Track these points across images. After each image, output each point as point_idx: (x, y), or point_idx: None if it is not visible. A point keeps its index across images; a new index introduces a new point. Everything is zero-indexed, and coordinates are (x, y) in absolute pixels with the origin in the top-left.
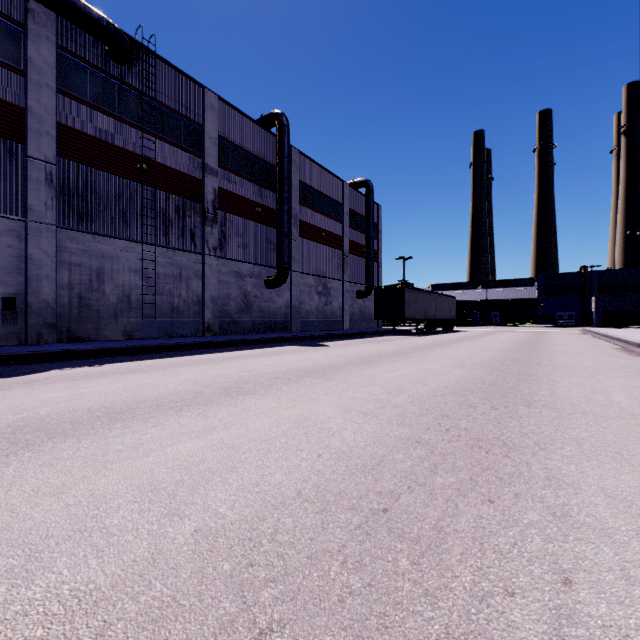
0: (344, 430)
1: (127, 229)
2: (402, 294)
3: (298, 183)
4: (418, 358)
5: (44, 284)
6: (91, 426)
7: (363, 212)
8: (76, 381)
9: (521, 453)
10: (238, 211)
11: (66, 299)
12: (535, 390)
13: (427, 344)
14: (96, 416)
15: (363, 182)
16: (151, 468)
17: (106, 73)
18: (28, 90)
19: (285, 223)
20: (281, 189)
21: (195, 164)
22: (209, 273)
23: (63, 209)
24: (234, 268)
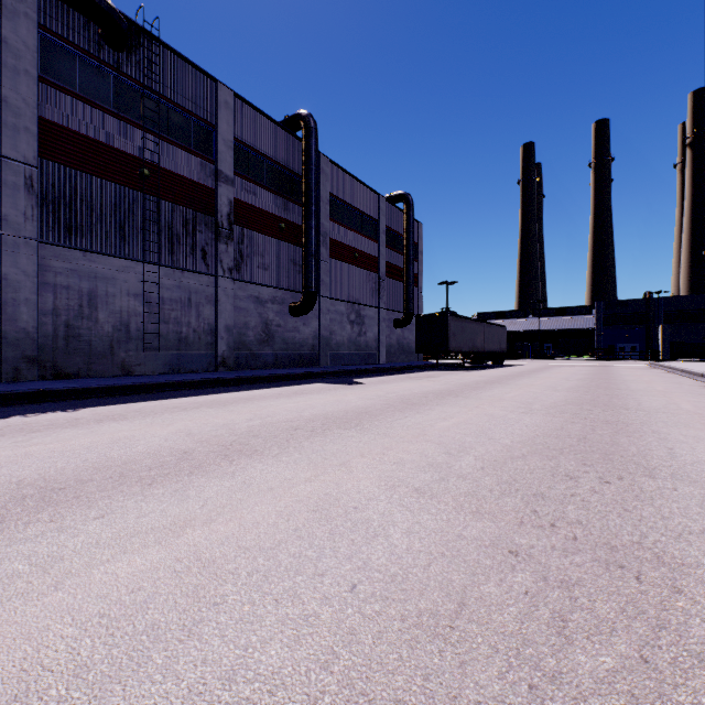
0: (391, 526)
1: (125, 245)
2: (447, 323)
3: (327, 196)
4: (473, 400)
5: (22, 310)
6: (1, 517)
7: (401, 230)
8: (32, 433)
9: (698, 582)
10: (258, 226)
11: (50, 328)
12: (645, 448)
13: (479, 381)
14: (21, 496)
15: (402, 196)
16: (46, 624)
17: (99, 60)
18: (2, 77)
19: (312, 241)
20: (308, 201)
21: (207, 171)
22: (223, 298)
23: (46, 220)
24: (253, 292)
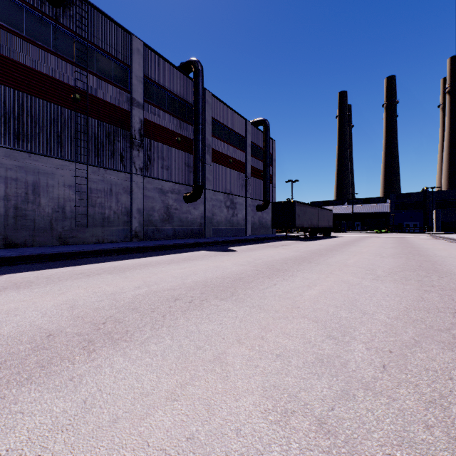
0: None
1: (62, 150)
2: (294, 207)
3: (211, 119)
4: (324, 265)
5: None
6: None
7: (261, 145)
8: None
9: None
10: (161, 139)
11: (2, 209)
12: None
13: (320, 249)
14: None
15: (261, 121)
16: None
17: (41, 13)
18: None
19: (200, 149)
20: (196, 122)
21: (124, 98)
22: (136, 189)
23: None
24: (158, 185)
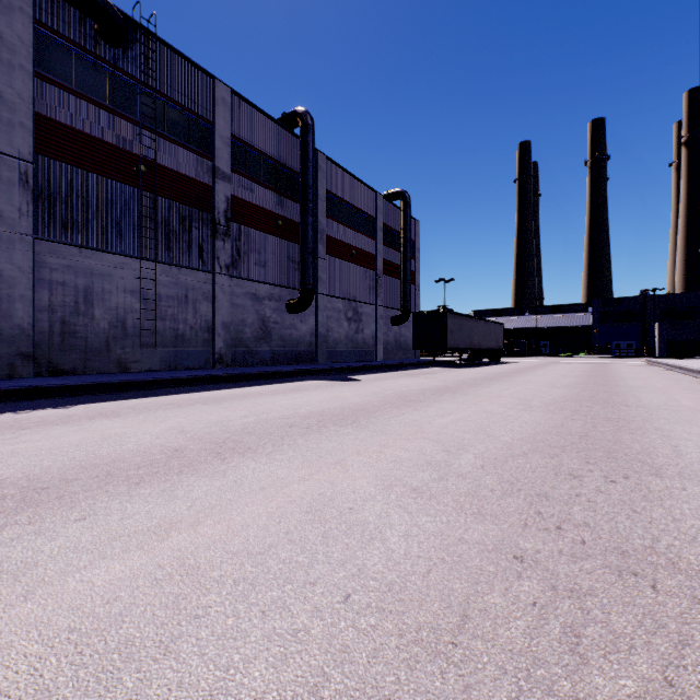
0: (388, 528)
1: (121, 242)
2: (444, 320)
3: (325, 193)
4: (471, 396)
5: (17, 306)
6: None
7: (399, 228)
8: (21, 431)
9: None
10: (255, 223)
11: (46, 324)
12: (649, 446)
13: (476, 378)
14: (1, 496)
15: (399, 193)
16: (9, 641)
17: (96, 56)
18: None
19: (309, 238)
20: (305, 198)
21: (204, 167)
22: (220, 295)
23: (42, 216)
24: (250, 289)
